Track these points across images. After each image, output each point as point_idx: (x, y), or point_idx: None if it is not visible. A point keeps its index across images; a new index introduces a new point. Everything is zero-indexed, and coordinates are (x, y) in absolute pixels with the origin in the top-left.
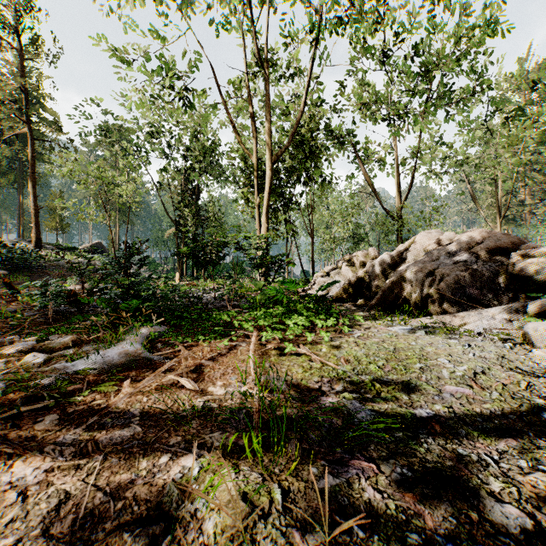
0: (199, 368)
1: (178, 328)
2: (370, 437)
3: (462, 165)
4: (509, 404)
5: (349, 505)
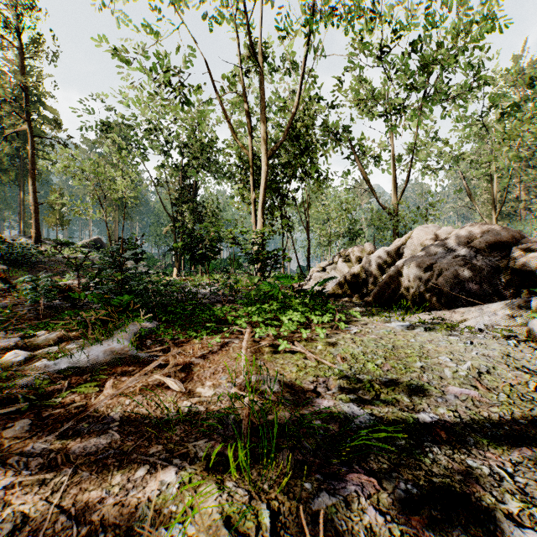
0: (188, 366)
1: (170, 324)
2: (370, 445)
3: (458, 161)
4: (519, 408)
5: (347, 530)
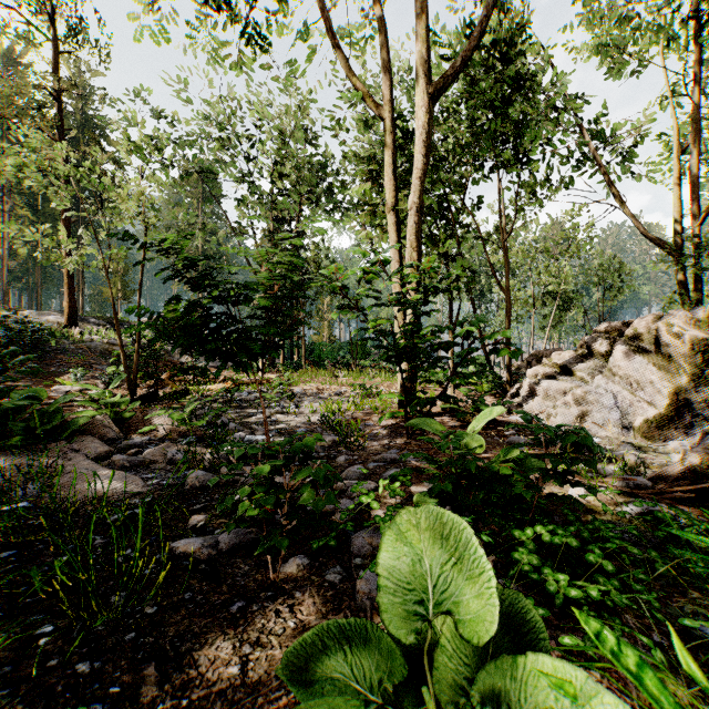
0: None
1: None
2: None
3: None
4: None
5: None
